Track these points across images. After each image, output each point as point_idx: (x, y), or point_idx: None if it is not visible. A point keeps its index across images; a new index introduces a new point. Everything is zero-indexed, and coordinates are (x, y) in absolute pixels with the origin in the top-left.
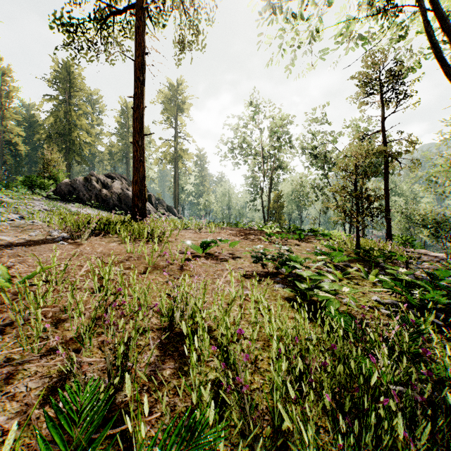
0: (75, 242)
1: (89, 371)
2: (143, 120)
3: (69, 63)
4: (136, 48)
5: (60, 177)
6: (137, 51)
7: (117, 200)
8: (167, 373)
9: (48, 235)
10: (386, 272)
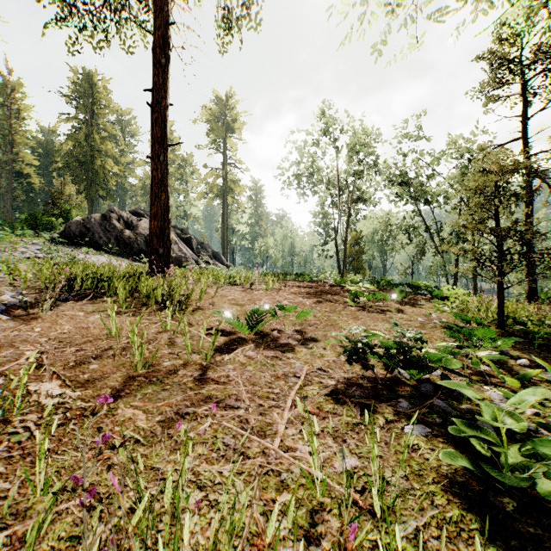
0: (29, 313)
1: None
2: (166, 124)
3: (91, 73)
4: (156, 16)
5: (74, 214)
6: (158, 20)
7: (143, 244)
8: None
9: None
10: None
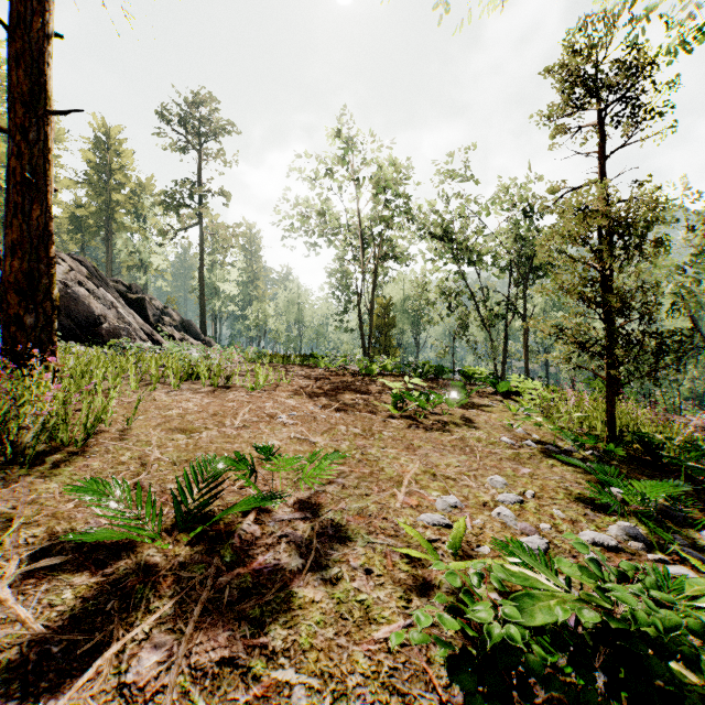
0: None
1: None
2: (44, 70)
3: None
4: None
5: None
6: None
7: None
8: None
9: None
10: None
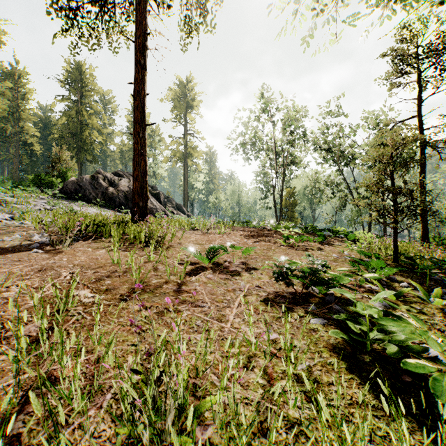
0: (55, 249)
1: None
2: (144, 109)
3: (81, 63)
4: (137, 29)
5: (69, 175)
6: (138, 32)
7: (123, 198)
8: None
9: (28, 239)
10: (445, 289)
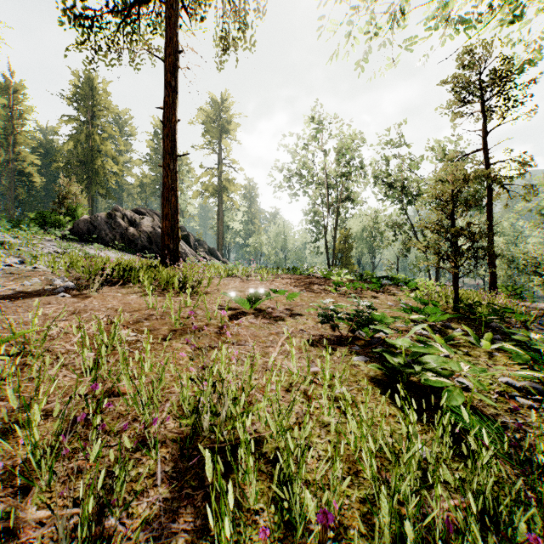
0: (82, 293)
1: (33, 540)
2: (175, 138)
3: (92, 76)
4: (166, 45)
5: (79, 213)
6: (168, 49)
7: (147, 241)
8: (178, 543)
9: (48, 284)
10: (501, 335)
